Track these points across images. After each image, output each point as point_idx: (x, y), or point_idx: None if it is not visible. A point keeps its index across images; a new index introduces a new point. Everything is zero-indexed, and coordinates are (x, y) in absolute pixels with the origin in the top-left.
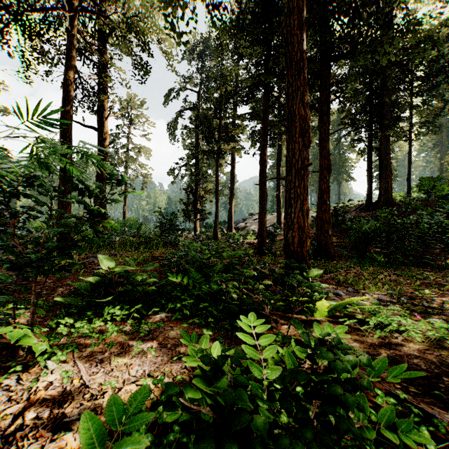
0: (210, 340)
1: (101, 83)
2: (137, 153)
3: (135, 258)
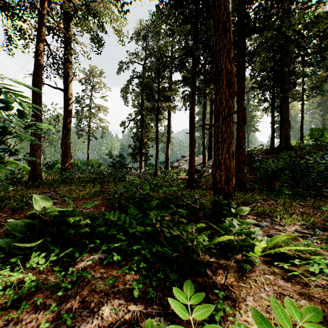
0: (140, 294)
1: (66, 54)
2: (97, 111)
3: (87, 192)
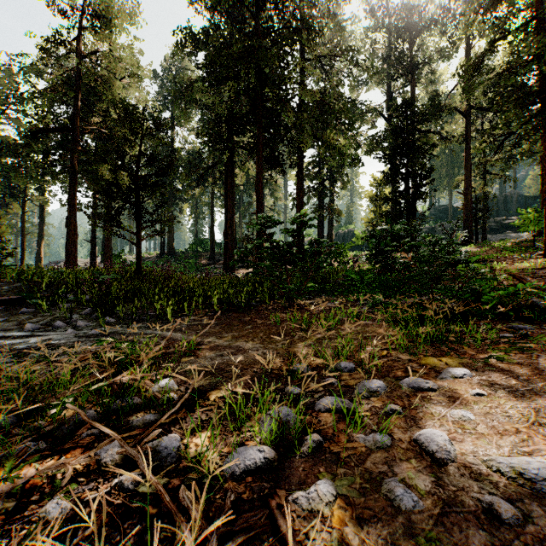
0: None
1: None
2: None
3: None
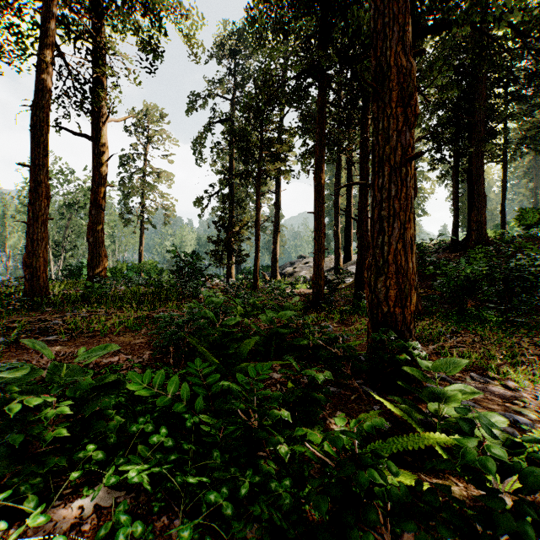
0: None
1: (97, 75)
2: (156, 179)
3: (122, 320)
